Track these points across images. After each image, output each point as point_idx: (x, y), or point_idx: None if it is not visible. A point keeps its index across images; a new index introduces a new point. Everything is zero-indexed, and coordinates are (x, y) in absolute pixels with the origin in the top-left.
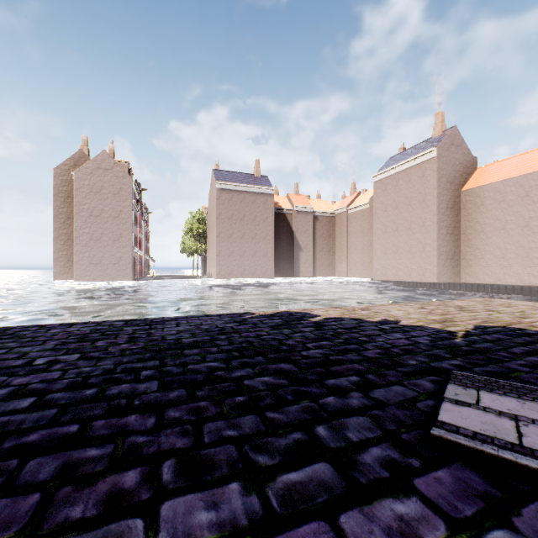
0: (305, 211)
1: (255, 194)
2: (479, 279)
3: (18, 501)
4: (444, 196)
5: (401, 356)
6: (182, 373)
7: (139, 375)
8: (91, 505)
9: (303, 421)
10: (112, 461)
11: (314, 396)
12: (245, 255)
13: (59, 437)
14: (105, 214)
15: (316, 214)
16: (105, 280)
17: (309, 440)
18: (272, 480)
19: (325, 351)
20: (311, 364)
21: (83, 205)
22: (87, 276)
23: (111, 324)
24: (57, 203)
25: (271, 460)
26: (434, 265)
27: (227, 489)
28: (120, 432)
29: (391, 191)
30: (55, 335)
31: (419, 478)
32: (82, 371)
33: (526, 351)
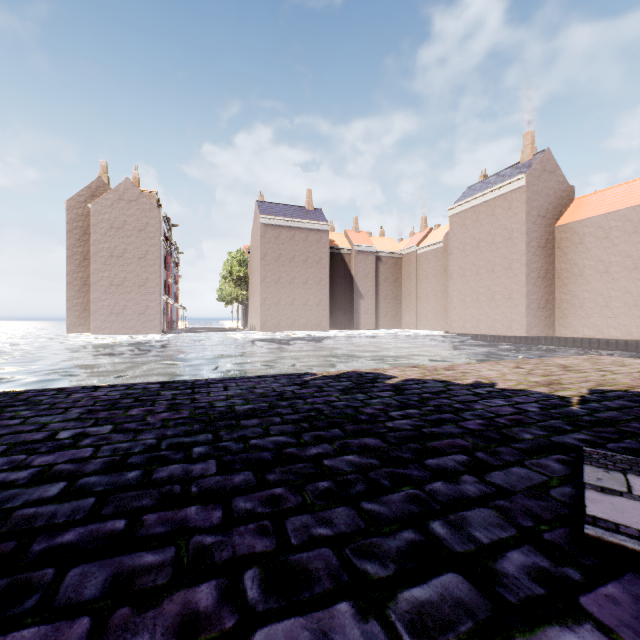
0: (366, 251)
1: (307, 231)
2: (577, 332)
3: (61, 629)
4: (534, 232)
5: (510, 427)
6: (244, 450)
7: (191, 452)
8: (159, 635)
9: (411, 515)
10: (176, 570)
11: (417, 481)
12: (295, 303)
13: (102, 537)
14: (128, 255)
15: (379, 255)
16: (128, 333)
17: (426, 542)
18: (392, 598)
19: (415, 422)
20: (402, 438)
21: (102, 244)
22: (107, 328)
23: (144, 388)
24: (71, 242)
25: (383, 569)
26: (522, 315)
27: (335, 612)
28: (180, 530)
29: (470, 226)
30: (79, 401)
31: (586, 596)
32: (119, 447)
33: None
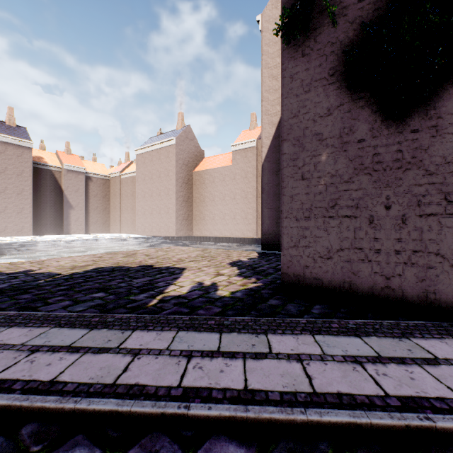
0: (77, 171)
1: (6, 144)
2: (202, 233)
3: None
4: (181, 174)
5: None
6: None
7: None
8: None
9: None
10: None
11: None
12: None
13: None
14: None
15: (90, 175)
16: None
17: None
18: None
19: None
20: None
21: None
22: None
23: None
24: None
25: None
26: (174, 223)
27: None
28: None
29: (148, 164)
30: None
31: None
32: None
33: (73, 283)
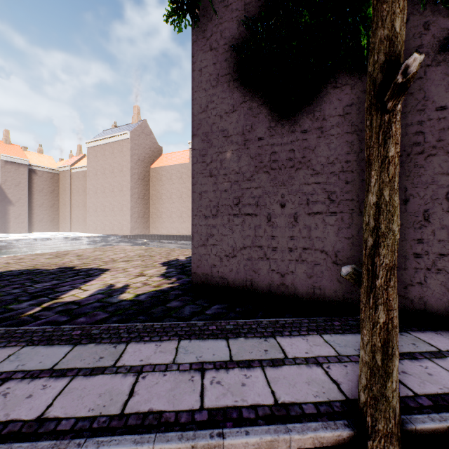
0: (18, 162)
1: None
2: (159, 231)
3: None
4: (136, 169)
5: None
6: None
7: None
8: None
9: None
10: None
11: None
12: None
13: None
14: None
15: (34, 168)
16: None
17: None
18: None
19: None
20: None
21: None
22: None
23: None
24: None
25: None
26: (128, 221)
27: None
28: None
29: (100, 158)
30: None
31: None
32: None
33: None
